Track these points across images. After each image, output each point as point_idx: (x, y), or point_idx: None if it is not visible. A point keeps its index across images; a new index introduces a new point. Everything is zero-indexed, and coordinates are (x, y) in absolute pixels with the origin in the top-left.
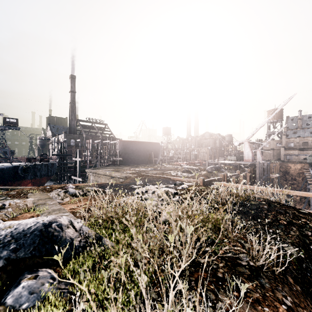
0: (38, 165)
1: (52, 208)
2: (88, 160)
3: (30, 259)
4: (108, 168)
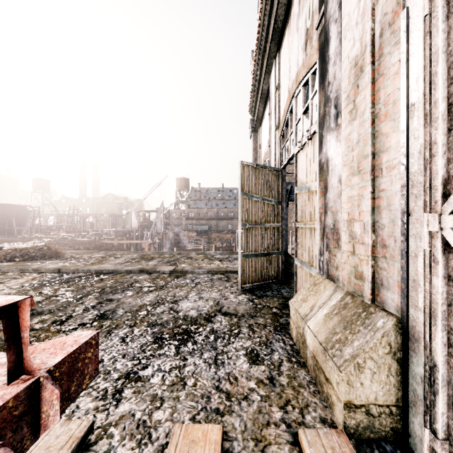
0: None
1: None
2: None
3: None
4: None
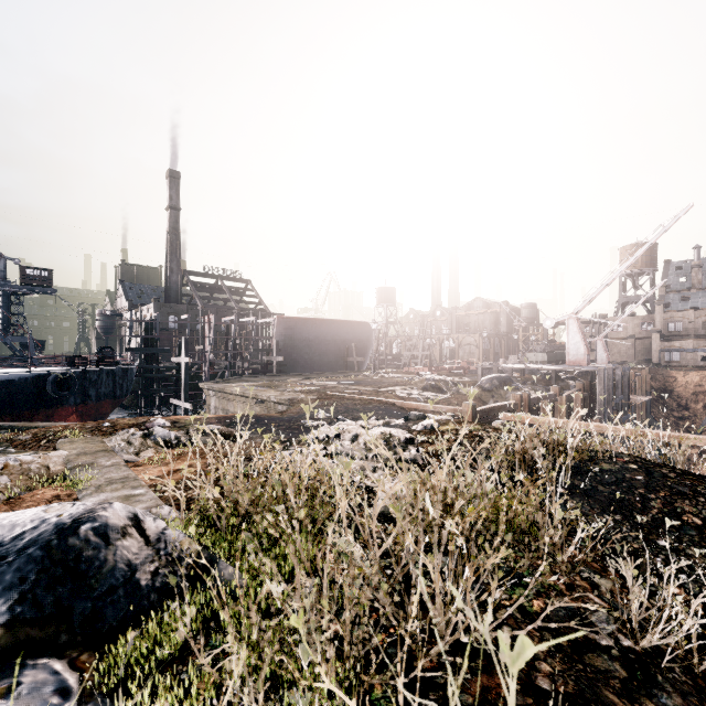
0: (92, 373)
1: (109, 476)
2: (207, 362)
3: (7, 630)
4: (252, 381)
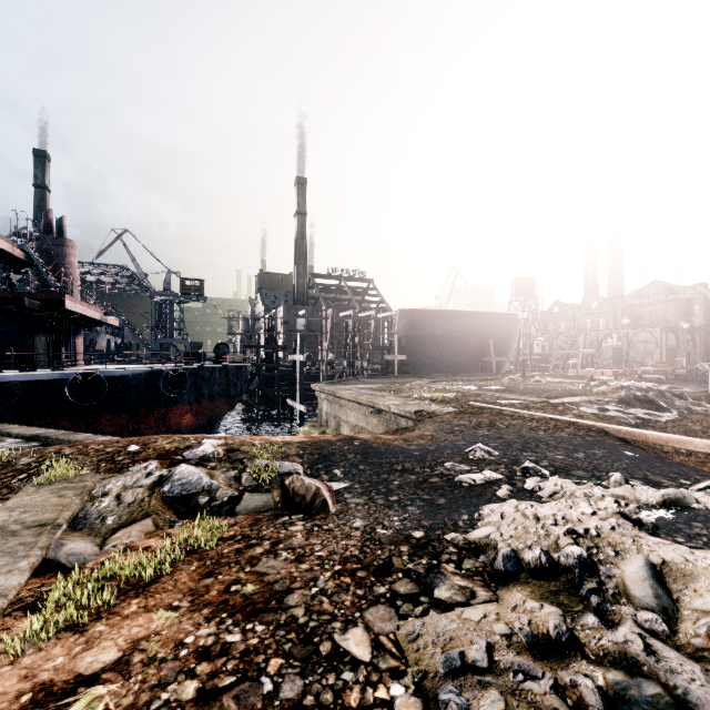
0: (204, 370)
1: None
2: (324, 361)
3: None
4: (370, 383)
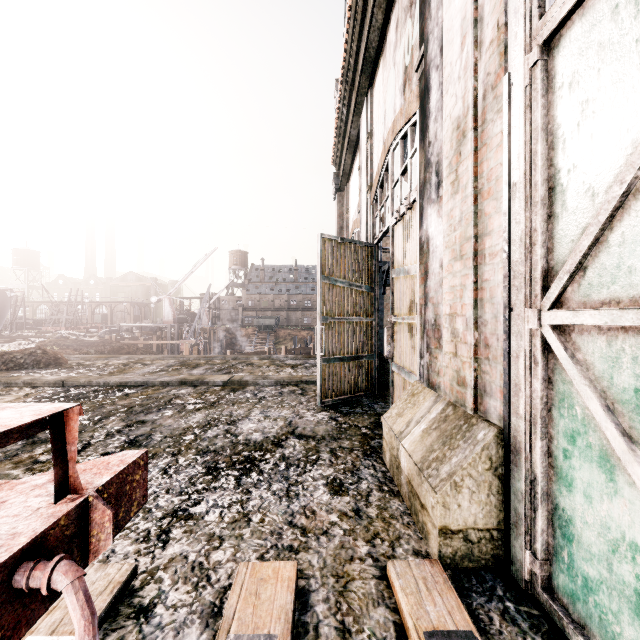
0: None
1: None
2: None
3: None
4: None
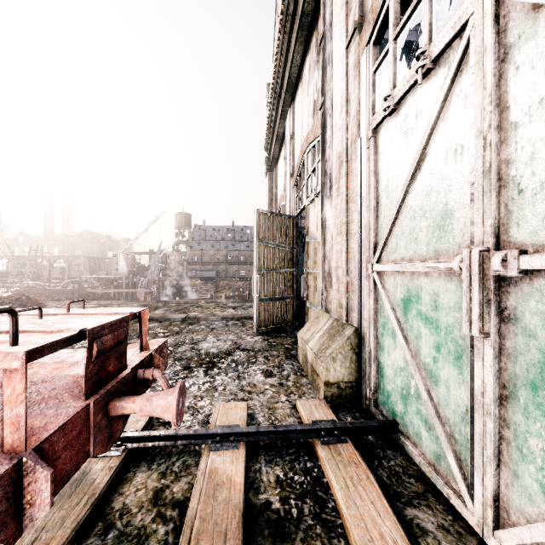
0: None
1: None
2: None
3: None
4: None
